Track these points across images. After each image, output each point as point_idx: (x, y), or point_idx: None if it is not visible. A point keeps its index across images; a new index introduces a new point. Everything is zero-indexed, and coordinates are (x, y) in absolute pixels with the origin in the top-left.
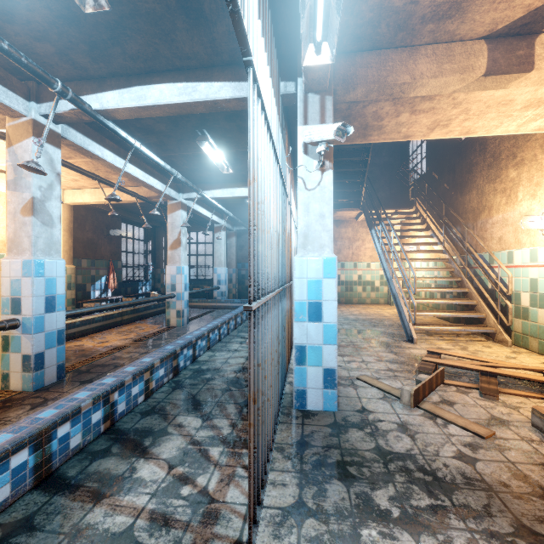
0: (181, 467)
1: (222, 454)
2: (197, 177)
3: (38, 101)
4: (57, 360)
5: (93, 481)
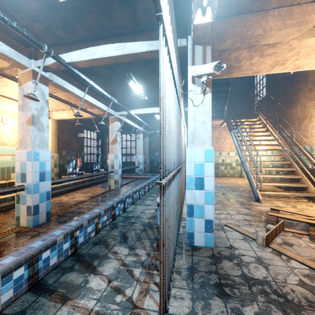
0: (116, 281)
1: (141, 273)
2: (126, 102)
3: (35, 59)
4: (46, 209)
5: (62, 288)
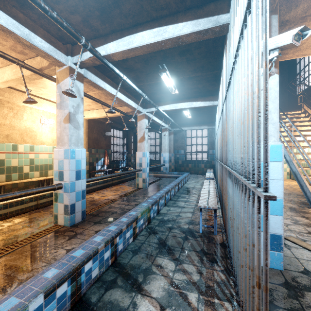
0: (169, 309)
1: (199, 301)
2: (155, 98)
3: (72, 55)
4: (81, 208)
5: (108, 310)
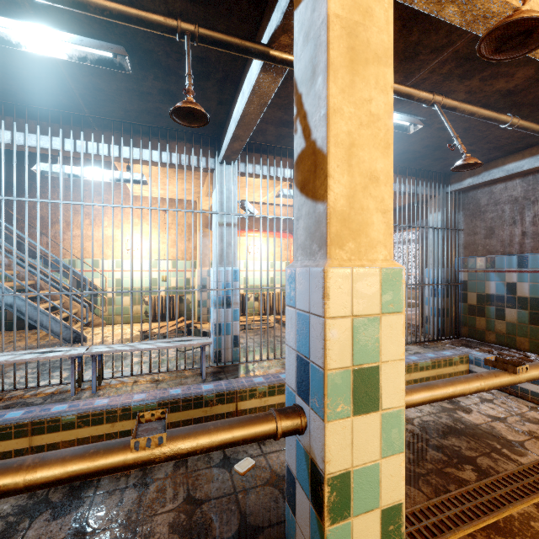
0: None
1: None
2: None
3: None
4: None
5: None
